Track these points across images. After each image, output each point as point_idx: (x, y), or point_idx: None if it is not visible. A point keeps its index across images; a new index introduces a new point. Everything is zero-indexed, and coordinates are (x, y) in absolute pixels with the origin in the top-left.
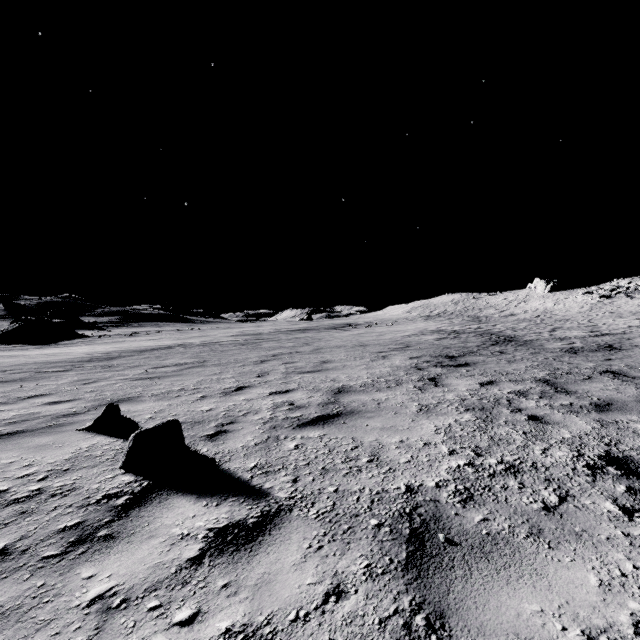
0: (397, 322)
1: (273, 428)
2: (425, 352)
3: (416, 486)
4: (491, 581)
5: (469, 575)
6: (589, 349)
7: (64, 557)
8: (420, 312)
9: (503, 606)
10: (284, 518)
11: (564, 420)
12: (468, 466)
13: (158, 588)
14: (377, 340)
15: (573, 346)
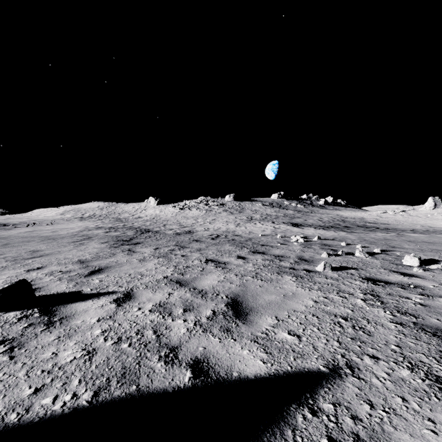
0: (56, 222)
1: (71, 280)
2: (107, 239)
3: (166, 276)
4: (200, 282)
5: (195, 283)
6: (183, 233)
7: (54, 326)
8: (73, 214)
9: (204, 283)
10: (134, 292)
11: (192, 254)
12: (176, 269)
13: (117, 311)
14: (58, 235)
15: (177, 232)
